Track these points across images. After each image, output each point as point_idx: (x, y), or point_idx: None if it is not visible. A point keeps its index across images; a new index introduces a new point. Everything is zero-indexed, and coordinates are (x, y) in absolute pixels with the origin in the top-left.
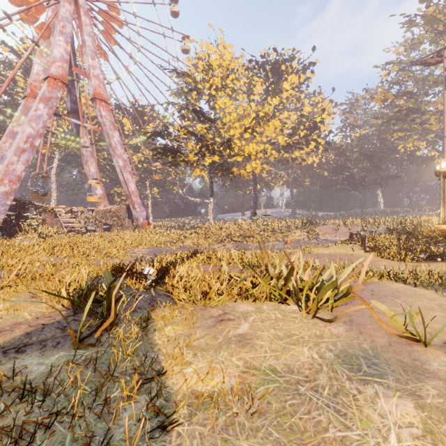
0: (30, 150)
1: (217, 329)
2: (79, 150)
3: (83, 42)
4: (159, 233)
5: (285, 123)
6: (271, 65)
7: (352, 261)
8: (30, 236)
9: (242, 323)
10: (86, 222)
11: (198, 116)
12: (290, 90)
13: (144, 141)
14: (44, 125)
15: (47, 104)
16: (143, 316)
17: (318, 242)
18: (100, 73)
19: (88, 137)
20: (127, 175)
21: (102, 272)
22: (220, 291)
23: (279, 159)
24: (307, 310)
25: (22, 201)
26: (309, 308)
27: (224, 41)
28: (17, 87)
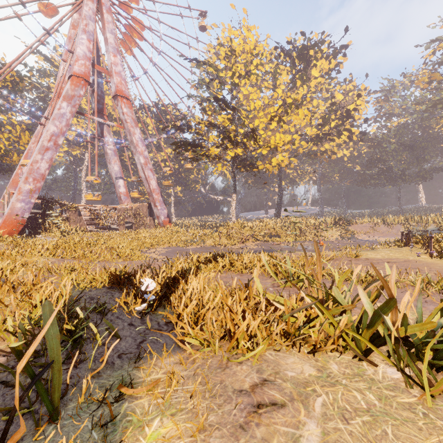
0: (53, 148)
1: (251, 439)
2: (103, 149)
3: (106, 40)
4: (179, 231)
5: (314, 113)
6: (298, 51)
7: (424, 271)
8: (53, 234)
9: (303, 421)
10: (108, 220)
11: (219, 105)
12: (318, 77)
13: (167, 140)
14: (67, 123)
15: (70, 102)
16: (119, 380)
17: (354, 242)
18: (121, 70)
19: (111, 136)
20: (148, 173)
21: (96, 281)
22: (252, 332)
23: (306, 153)
24: (433, 391)
25: (47, 200)
26: (438, 388)
27: (247, 22)
28: (50, 93)
